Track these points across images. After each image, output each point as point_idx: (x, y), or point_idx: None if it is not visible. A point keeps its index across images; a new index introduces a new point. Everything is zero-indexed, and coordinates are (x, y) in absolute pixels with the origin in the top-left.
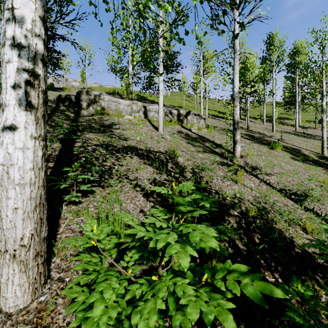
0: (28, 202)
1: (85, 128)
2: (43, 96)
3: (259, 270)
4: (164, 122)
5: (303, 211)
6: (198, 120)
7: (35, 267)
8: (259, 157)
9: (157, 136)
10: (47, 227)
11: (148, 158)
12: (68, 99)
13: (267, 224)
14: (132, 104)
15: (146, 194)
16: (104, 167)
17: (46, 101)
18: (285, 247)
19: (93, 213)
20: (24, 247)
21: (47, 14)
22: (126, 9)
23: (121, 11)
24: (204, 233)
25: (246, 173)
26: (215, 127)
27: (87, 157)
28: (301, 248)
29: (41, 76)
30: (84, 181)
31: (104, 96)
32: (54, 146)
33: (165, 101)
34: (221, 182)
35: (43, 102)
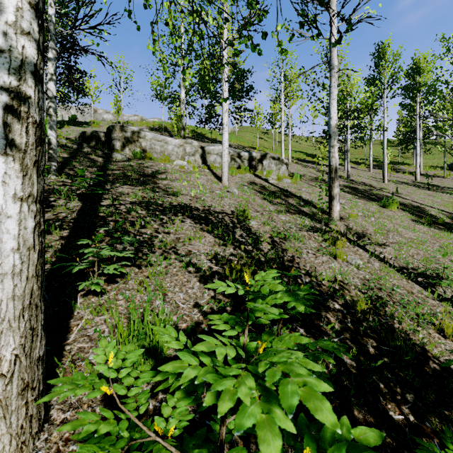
0: (9, 304)
1: (117, 179)
2: (36, 131)
3: (377, 401)
4: (229, 169)
5: (436, 301)
6: (277, 166)
7: (21, 408)
8: (366, 219)
9: (219, 189)
10: (44, 341)
11: (207, 221)
12: (96, 138)
13: (385, 323)
14: (185, 144)
15: (204, 277)
16: (142, 236)
17: (43, 140)
18: (415, 362)
19: (122, 309)
20: (3, 378)
21: (66, 19)
22: (175, 5)
23: (165, 3)
24: (307, 384)
25: (349, 243)
26: (302, 176)
27: (118, 220)
28: (438, 362)
29: (32, 98)
30: (112, 258)
31: (145, 132)
32: (70, 205)
33: (231, 140)
34: (313, 258)
35: (36, 141)
